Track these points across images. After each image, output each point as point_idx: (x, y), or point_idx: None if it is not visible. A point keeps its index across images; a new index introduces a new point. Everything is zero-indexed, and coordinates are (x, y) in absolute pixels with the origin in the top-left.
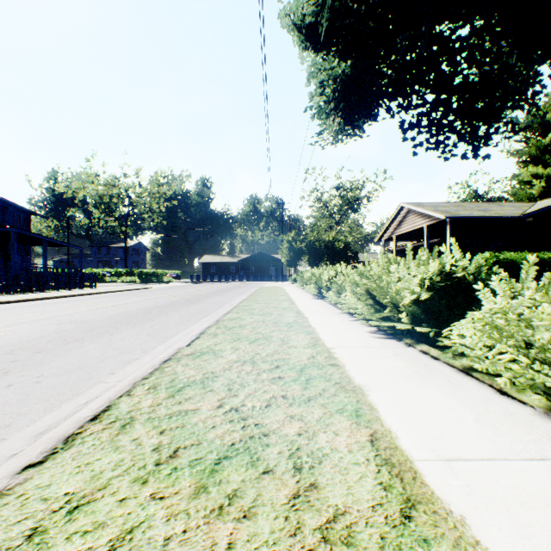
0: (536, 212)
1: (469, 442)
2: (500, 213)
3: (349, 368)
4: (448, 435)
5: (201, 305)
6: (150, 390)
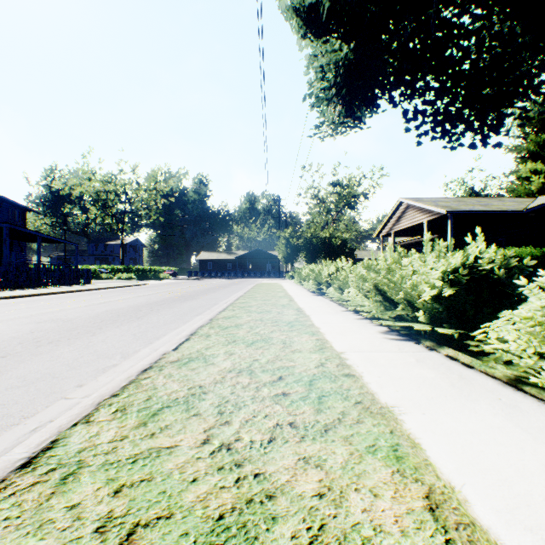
0: (540, 206)
1: None
2: (502, 207)
3: (369, 379)
4: (540, 495)
5: (195, 302)
6: (116, 414)
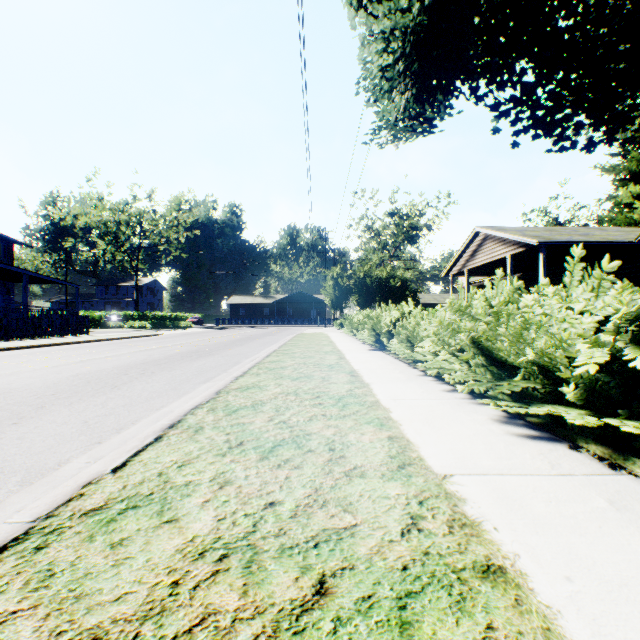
0: None
1: None
2: (608, 237)
3: (549, 592)
4: None
5: (210, 359)
6: None
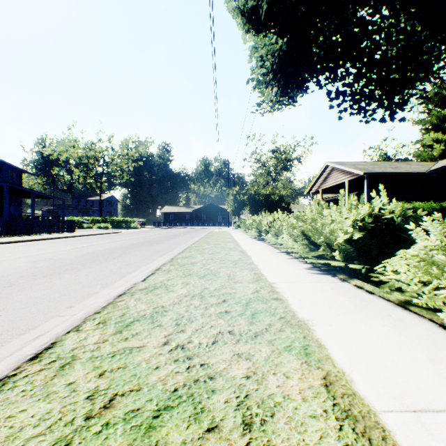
0: (439, 169)
1: (431, 386)
2: (409, 170)
3: (292, 302)
4: (406, 377)
5: (159, 245)
6: (99, 325)
